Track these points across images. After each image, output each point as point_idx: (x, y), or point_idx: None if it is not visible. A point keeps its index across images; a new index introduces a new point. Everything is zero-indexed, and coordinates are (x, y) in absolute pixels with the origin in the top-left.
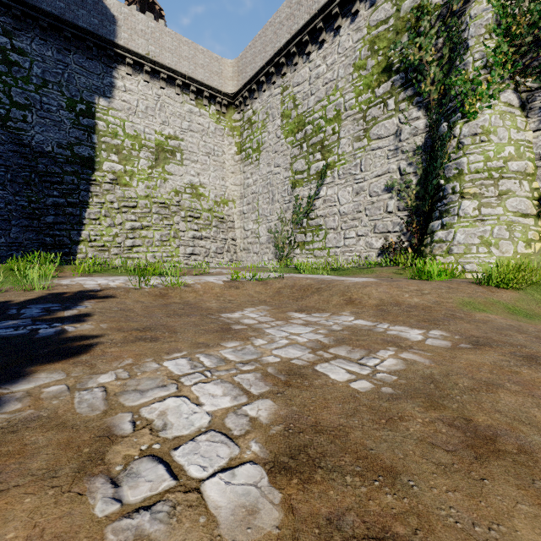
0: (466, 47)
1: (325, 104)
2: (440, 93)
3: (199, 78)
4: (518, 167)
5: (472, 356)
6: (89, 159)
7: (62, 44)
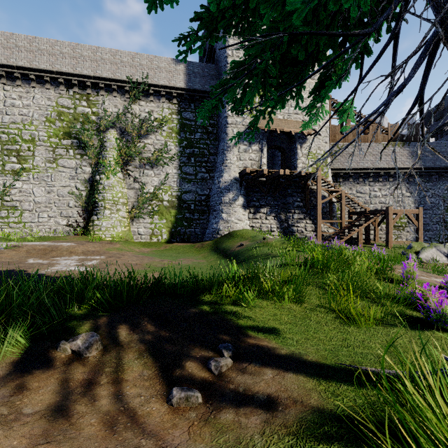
0: (106, 149)
1: (22, 128)
2: (96, 160)
3: None
4: (123, 201)
5: (110, 258)
6: None
7: None
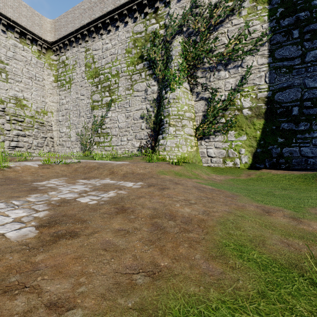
0: (172, 59)
1: (111, 66)
2: (163, 76)
3: (22, 24)
4: (189, 115)
5: (144, 189)
6: None
7: None
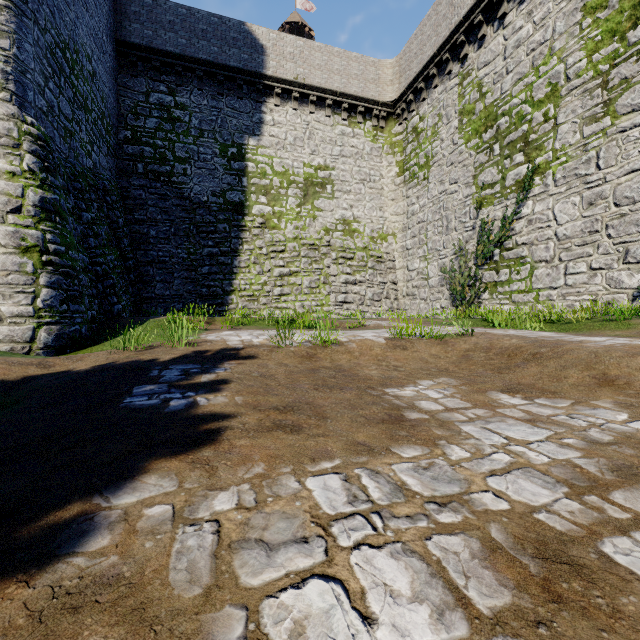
0: None
1: (531, 80)
2: None
3: (352, 91)
4: None
5: None
6: (239, 204)
7: (216, 89)
